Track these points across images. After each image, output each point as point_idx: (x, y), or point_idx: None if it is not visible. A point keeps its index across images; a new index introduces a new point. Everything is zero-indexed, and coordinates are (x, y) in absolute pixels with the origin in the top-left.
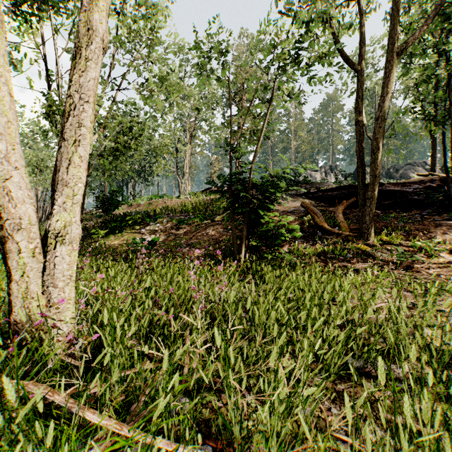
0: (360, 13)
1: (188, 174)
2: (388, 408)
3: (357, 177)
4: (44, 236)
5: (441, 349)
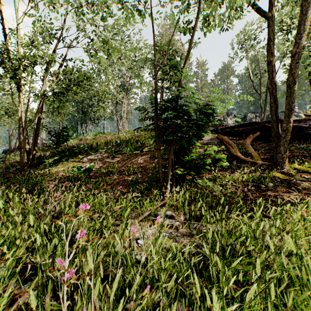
0: None
1: (125, 118)
2: None
3: (270, 111)
4: None
5: None
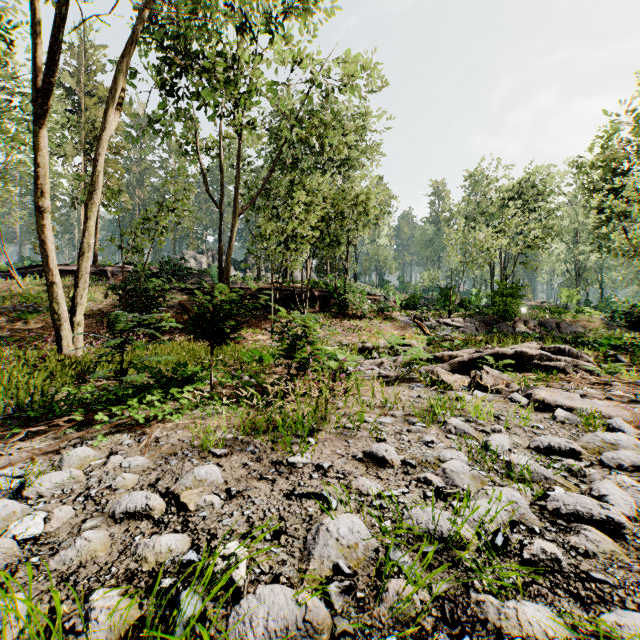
0: (222, 168)
1: None
2: (188, 352)
3: None
4: (71, 324)
5: (221, 359)
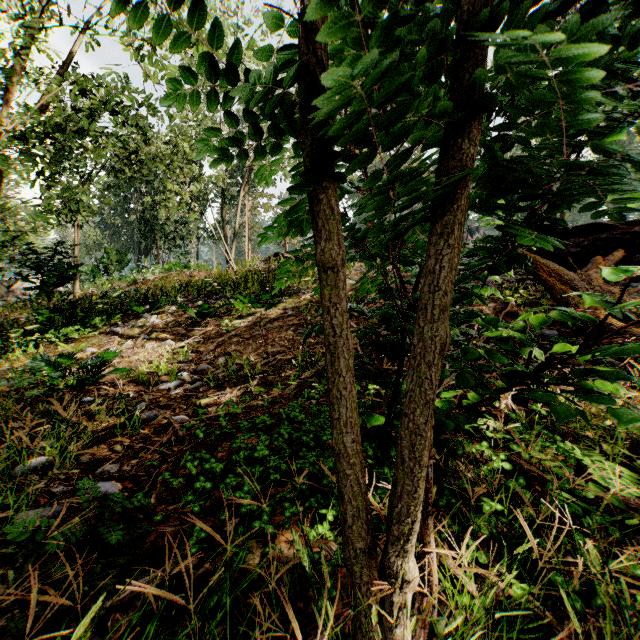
0: None
1: (247, 239)
2: None
3: None
4: None
5: None
